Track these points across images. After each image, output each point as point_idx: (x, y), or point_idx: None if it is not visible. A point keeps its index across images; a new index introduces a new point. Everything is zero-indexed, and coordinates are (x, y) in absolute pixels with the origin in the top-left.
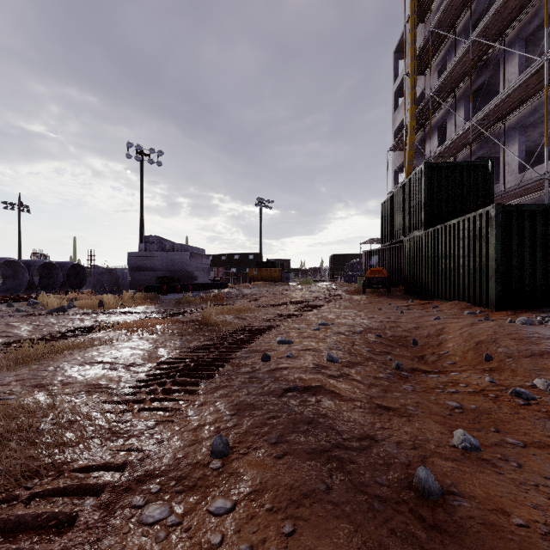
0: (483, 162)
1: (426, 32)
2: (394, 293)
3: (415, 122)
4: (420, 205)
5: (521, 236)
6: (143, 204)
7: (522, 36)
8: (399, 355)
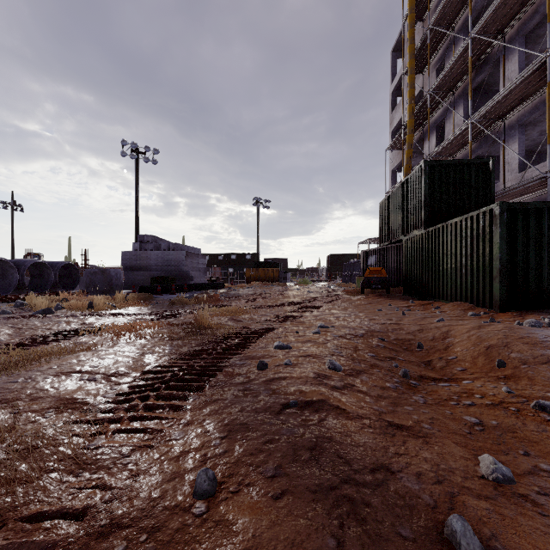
0: (484, 160)
1: (424, 30)
2: (393, 293)
3: (414, 121)
4: (420, 204)
5: (526, 235)
6: (138, 202)
7: (522, 33)
8: (404, 360)
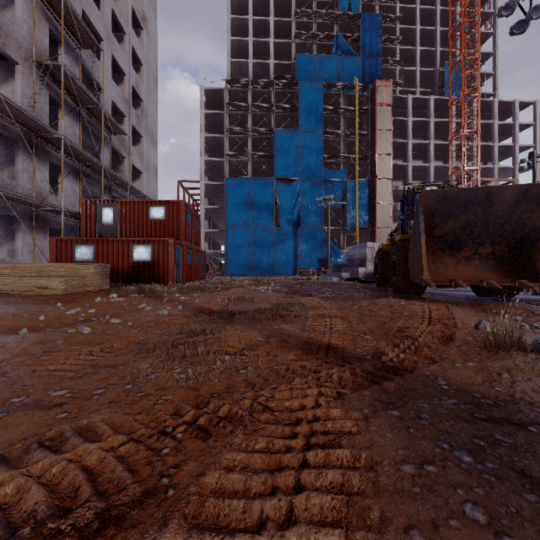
0: None
1: None
2: None
3: None
4: None
5: None
6: None
7: None
8: None
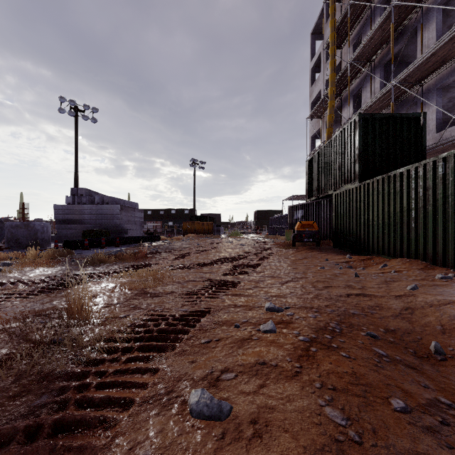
0: (416, 115)
1: (342, 11)
2: (322, 246)
3: (335, 88)
4: (353, 158)
5: None
6: (77, 158)
7: (440, 2)
8: None
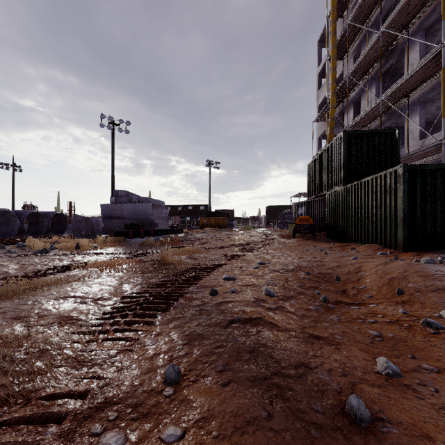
0: (391, 130)
1: (344, 25)
2: (318, 237)
3: (335, 98)
4: (340, 165)
5: (423, 191)
6: (113, 164)
7: (422, 28)
8: (325, 289)
